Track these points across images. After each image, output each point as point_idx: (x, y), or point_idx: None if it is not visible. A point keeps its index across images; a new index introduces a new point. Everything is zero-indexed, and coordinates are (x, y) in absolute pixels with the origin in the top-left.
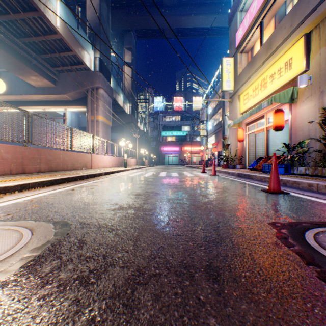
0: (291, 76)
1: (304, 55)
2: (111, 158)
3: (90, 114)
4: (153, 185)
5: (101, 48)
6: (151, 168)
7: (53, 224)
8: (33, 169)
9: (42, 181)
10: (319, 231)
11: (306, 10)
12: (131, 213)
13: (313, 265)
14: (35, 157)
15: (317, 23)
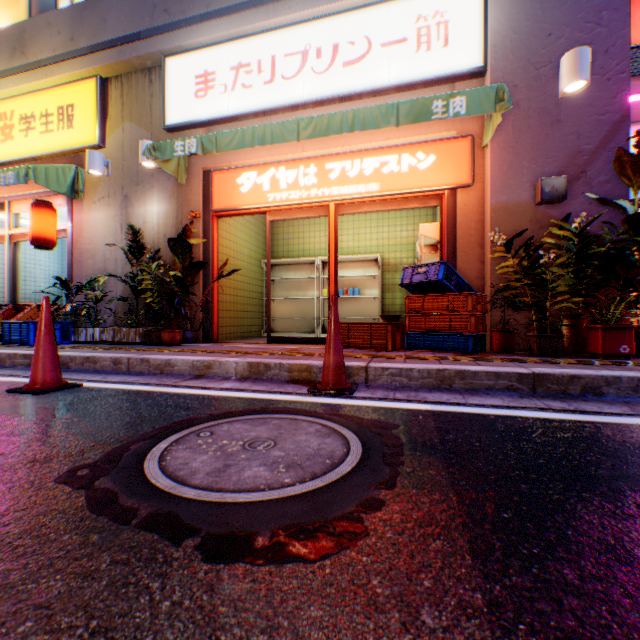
0: (74, 142)
1: (100, 115)
2: None
3: None
4: None
5: None
6: None
7: None
8: None
9: None
10: (164, 450)
11: (103, 33)
12: None
13: (189, 537)
14: None
15: (121, 74)
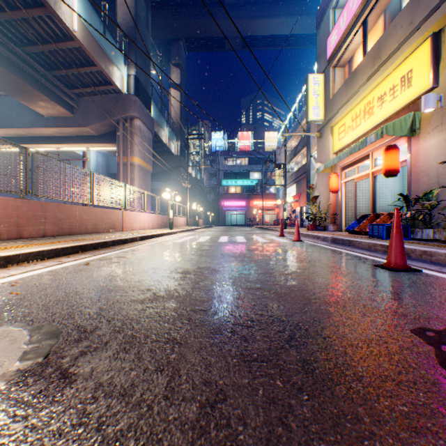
0: (410, 96)
1: (431, 65)
2: (151, 216)
3: (122, 155)
4: (209, 256)
5: (137, 62)
6: (207, 231)
7: (28, 332)
8: (35, 233)
9: (41, 251)
10: None
11: None
12: (170, 309)
13: None
14: (38, 215)
15: None
